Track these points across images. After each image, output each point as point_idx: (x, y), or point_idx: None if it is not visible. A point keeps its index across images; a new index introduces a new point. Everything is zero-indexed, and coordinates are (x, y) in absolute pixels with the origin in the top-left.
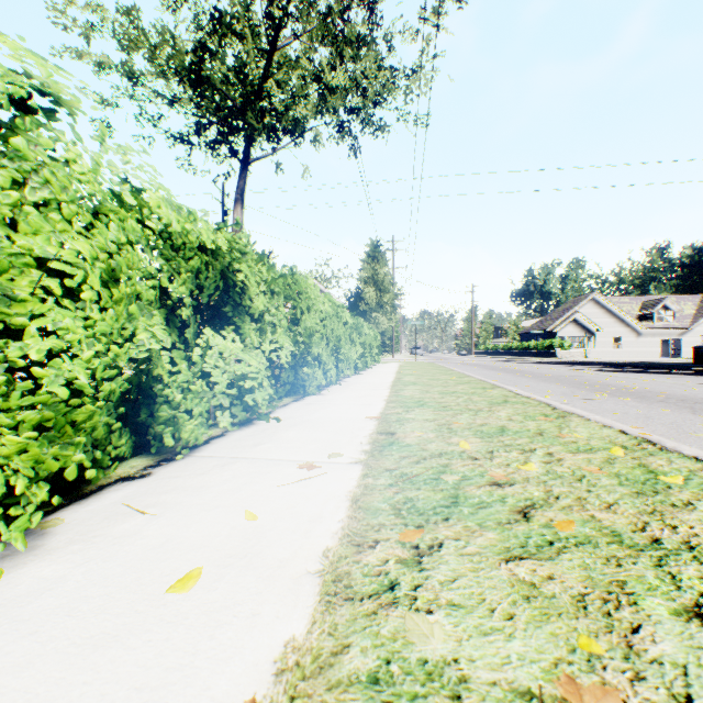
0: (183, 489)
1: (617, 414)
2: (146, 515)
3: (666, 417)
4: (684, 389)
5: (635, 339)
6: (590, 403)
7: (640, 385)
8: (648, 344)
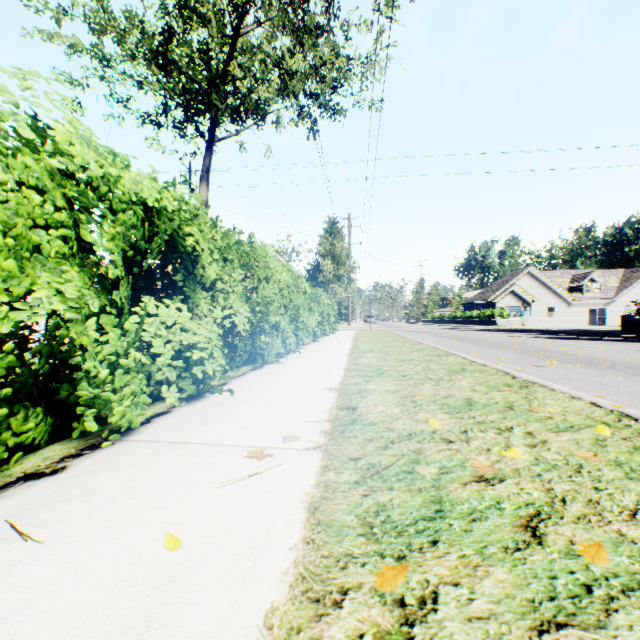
0: (97, 493)
1: (574, 382)
2: (29, 542)
3: (622, 385)
4: (625, 355)
5: (566, 309)
6: (543, 370)
7: (582, 351)
8: (577, 313)
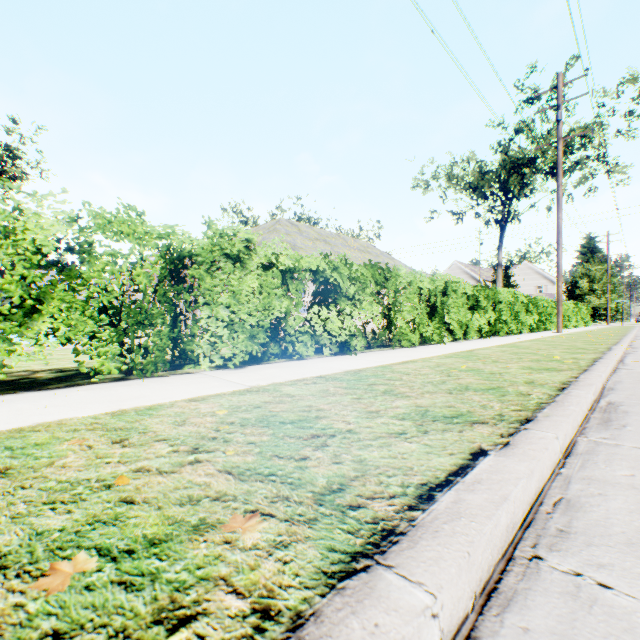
0: None
1: None
2: None
3: None
4: None
5: None
6: None
7: None
8: None
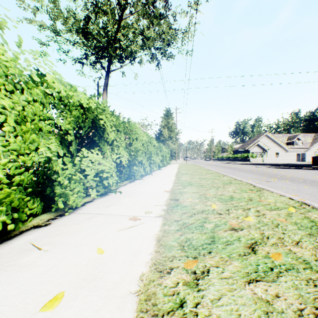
0: (66, 233)
1: (284, 189)
2: (41, 251)
3: (307, 190)
4: (312, 176)
5: (285, 153)
6: (270, 183)
7: (291, 174)
8: (291, 155)
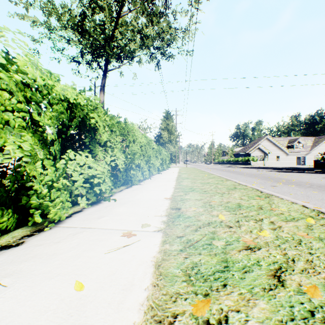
0: (40, 257)
1: (292, 194)
2: None
3: (317, 196)
4: (317, 180)
5: (285, 157)
6: (275, 188)
7: (295, 178)
8: (291, 159)
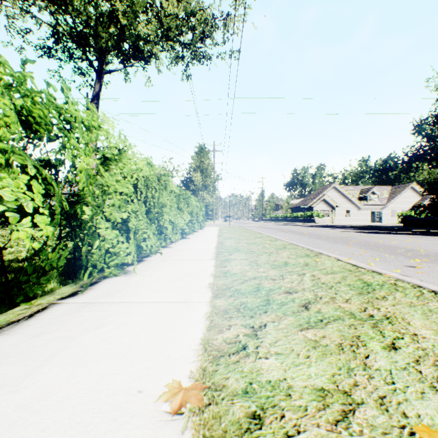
0: None
1: None
2: None
3: None
4: None
5: (357, 212)
6: (429, 274)
7: (413, 245)
8: (364, 214)
